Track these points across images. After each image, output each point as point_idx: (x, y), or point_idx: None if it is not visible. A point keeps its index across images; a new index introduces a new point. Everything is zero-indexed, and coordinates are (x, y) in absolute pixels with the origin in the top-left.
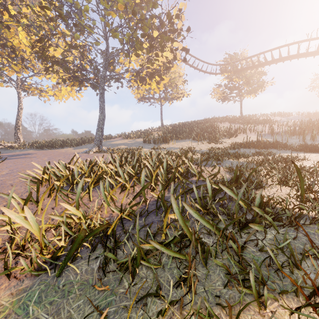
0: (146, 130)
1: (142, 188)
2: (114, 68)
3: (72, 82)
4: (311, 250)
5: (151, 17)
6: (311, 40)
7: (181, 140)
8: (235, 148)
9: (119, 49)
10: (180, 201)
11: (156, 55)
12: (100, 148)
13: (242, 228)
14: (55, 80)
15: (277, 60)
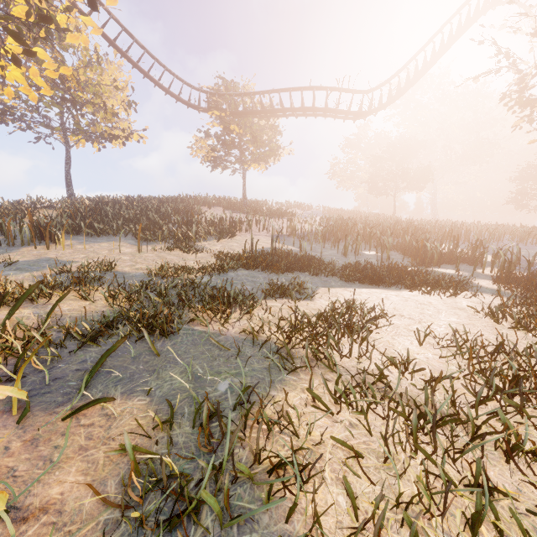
0: (17, 202)
1: None
2: None
3: None
4: None
5: None
6: (342, 90)
7: (103, 238)
8: (225, 269)
9: None
10: None
11: None
12: None
13: None
14: None
15: (298, 109)
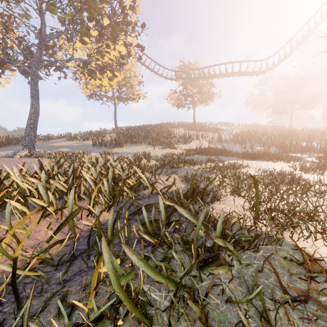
0: (98, 131)
1: (69, 216)
2: (55, 53)
3: None
4: (283, 296)
5: (100, 1)
6: (249, 61)
7: (136, 144)
8: (189, 154)
9: (61, 31)
10: (126, 228)
11: (107, 46)
12: (31, 151)
13: (202, 266)
14: None
15: (224, 74)
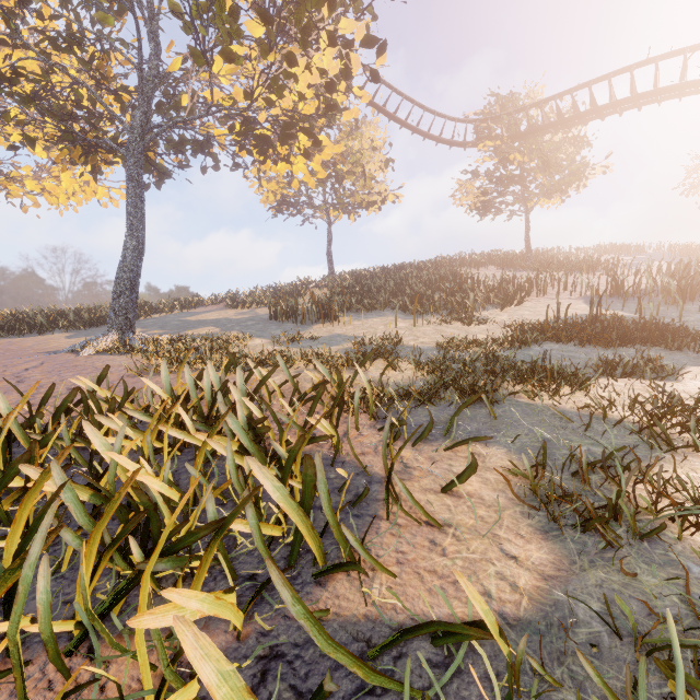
0: (291, 285)
1: None
2: (191, 114)
3: (64, 149)
4: None
5: None
6: None
7: (372, 313)
8: (526, 343)
9: None
10: None
11: (288, 61)
12: (124, 336)
13: None
14: (46, 154)
15: (625, 101)
